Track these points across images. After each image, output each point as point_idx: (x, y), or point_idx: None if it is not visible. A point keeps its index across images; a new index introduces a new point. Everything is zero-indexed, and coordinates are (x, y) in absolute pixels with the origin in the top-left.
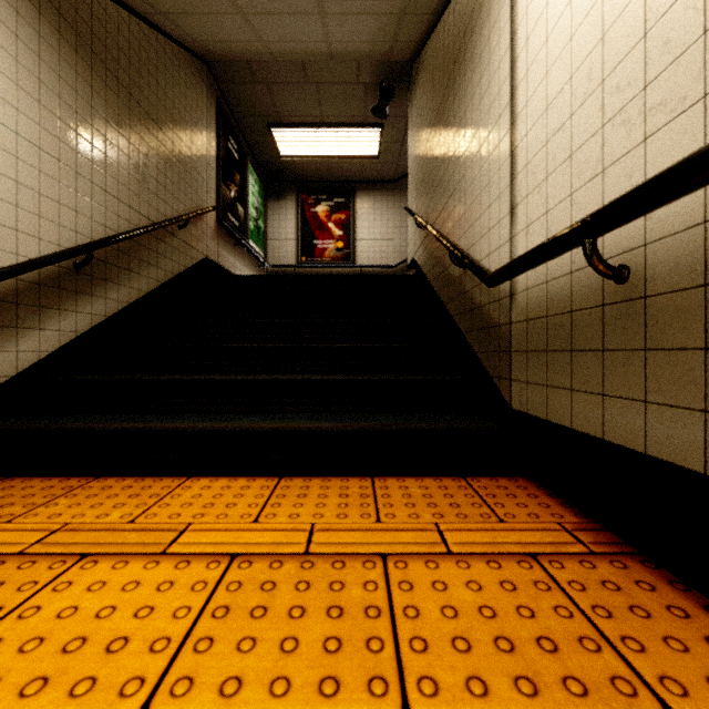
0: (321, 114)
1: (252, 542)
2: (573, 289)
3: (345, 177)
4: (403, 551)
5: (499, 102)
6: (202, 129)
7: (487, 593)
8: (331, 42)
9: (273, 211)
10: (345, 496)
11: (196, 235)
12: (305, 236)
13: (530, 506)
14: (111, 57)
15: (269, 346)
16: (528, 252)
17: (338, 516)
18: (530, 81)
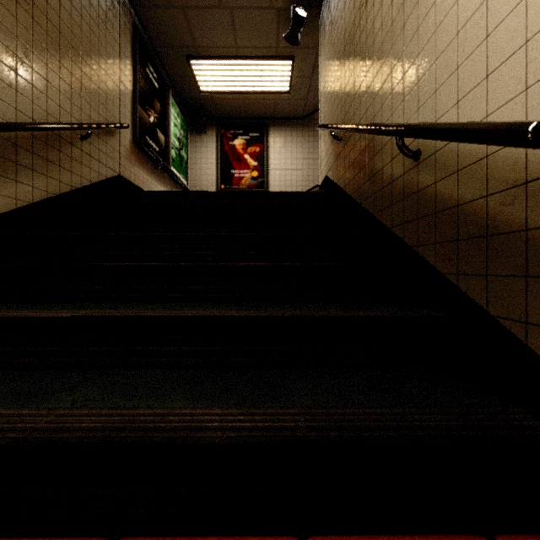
0: (236, 45)
1: None
2: None
3: (259, 114)
4: None
5: None
6: (113, 44)
7: None
8: None
9: (195, 143)
10: None
11: (106, 150)
12: (224, 166)
13: None
14: None
15: (153, 264)
16: None
17: None
18: None
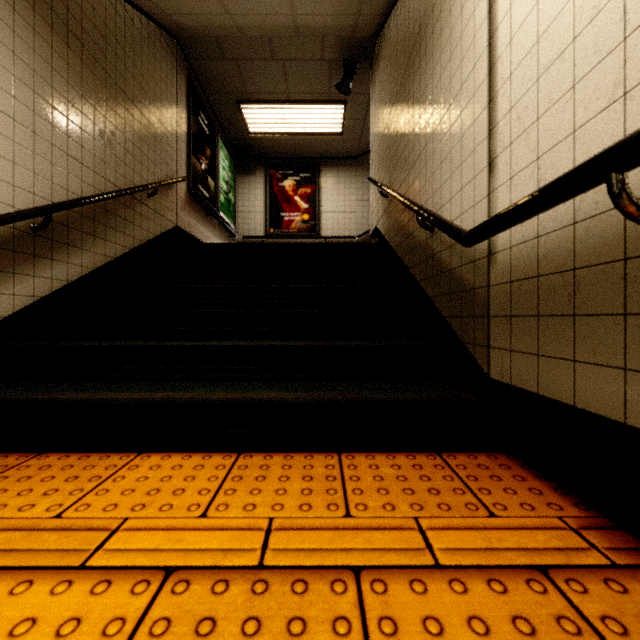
0: (288, 91)
1: (194, 548)
2: (577, 243)
3: (310, 154)
4: (380, 562)
5: (473, 50)
6: (172, 101)
7: (499, 639)
8: (297, 15)
9: (242, 185)
10: (309, 479)
11: (166, 204)
12: (273, 209)
13: (520, 493)
14: (74, 19)
15: (233, 311)
16: (522, 200)
17: (301, 508)
18: (514, 16)
